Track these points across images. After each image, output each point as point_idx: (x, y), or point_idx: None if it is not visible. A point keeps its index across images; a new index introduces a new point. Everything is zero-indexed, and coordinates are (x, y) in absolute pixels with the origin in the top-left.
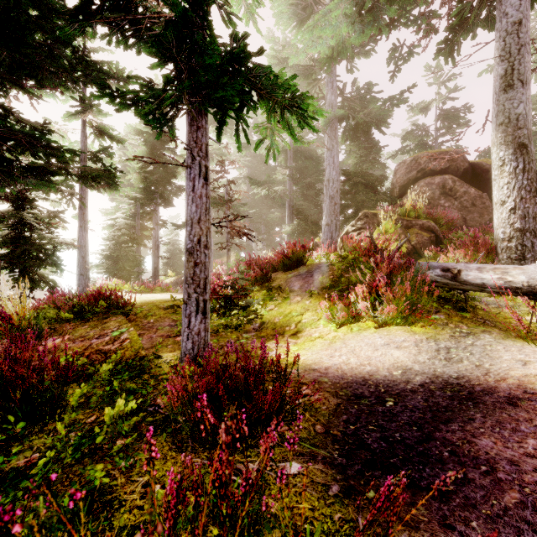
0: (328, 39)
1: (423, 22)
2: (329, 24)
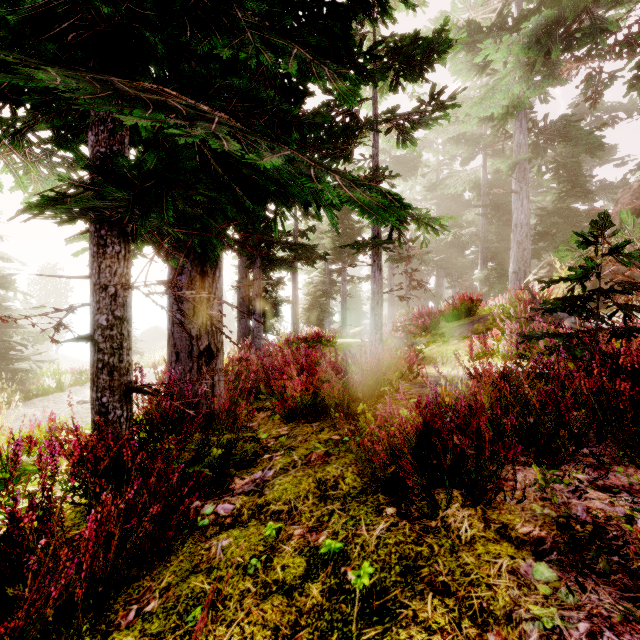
0: (500, 101)
1: (622, 47)
2: (498, 91)
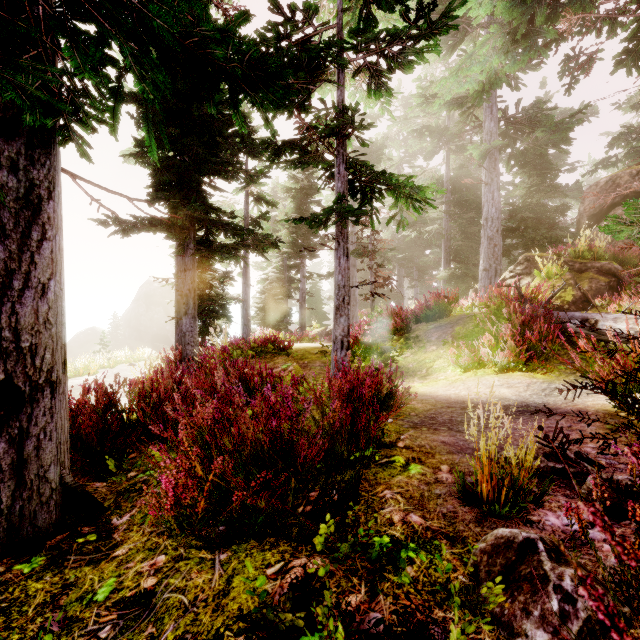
0: (477, 75)
1: (604, 24)
2: (476, 62)
